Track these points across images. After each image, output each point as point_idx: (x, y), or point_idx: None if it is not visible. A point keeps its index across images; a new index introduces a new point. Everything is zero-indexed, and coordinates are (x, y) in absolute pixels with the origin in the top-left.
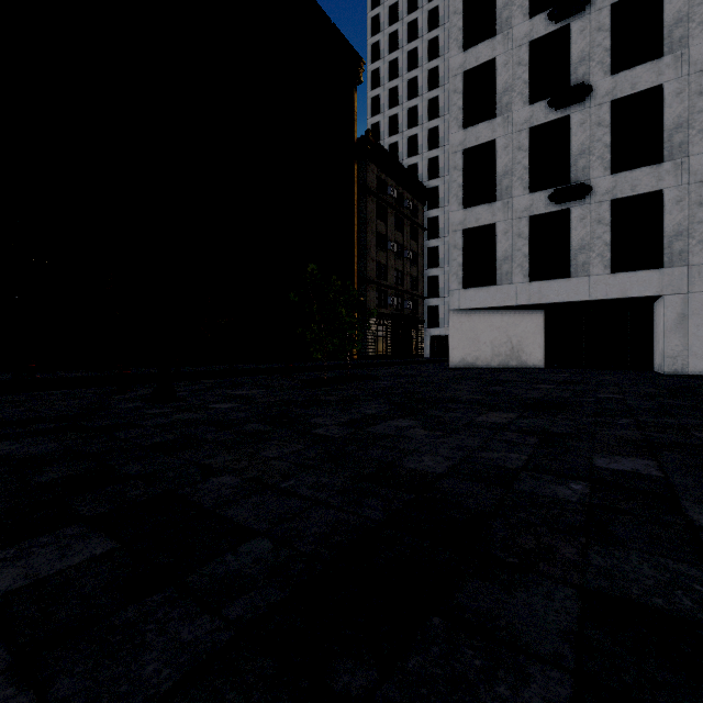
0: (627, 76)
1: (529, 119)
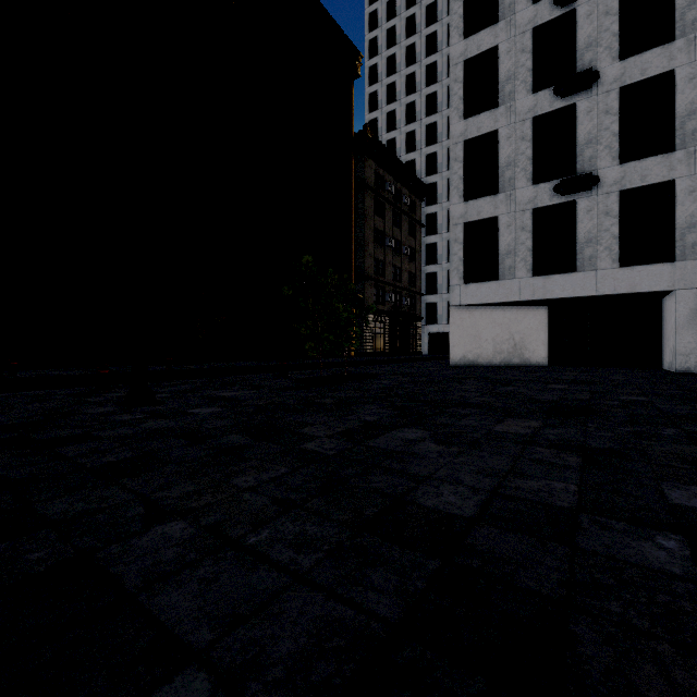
0: (637, 61)
1: (533, 108)
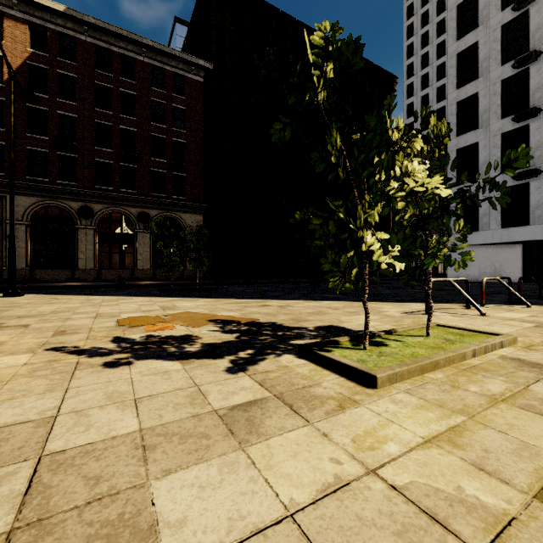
0: None
1: (501, 128)
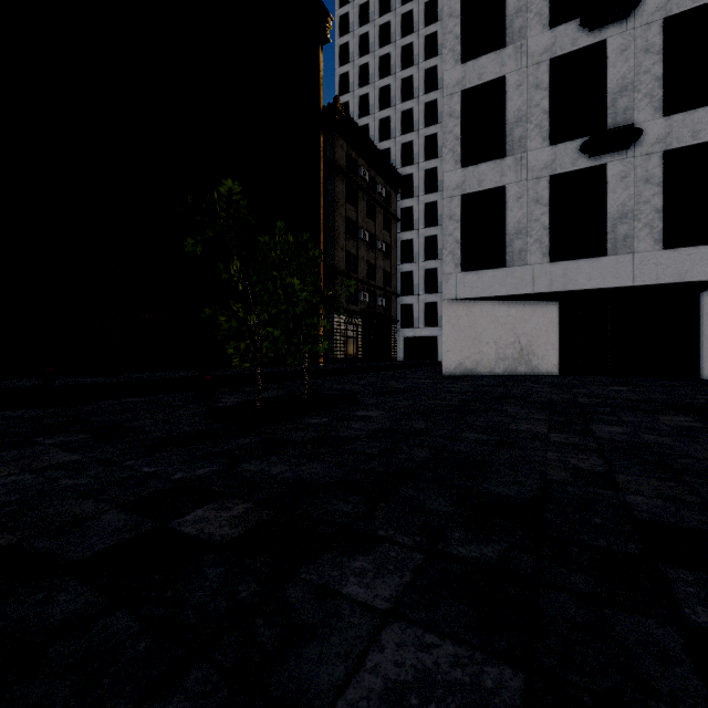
0: None
1: (551, 47)
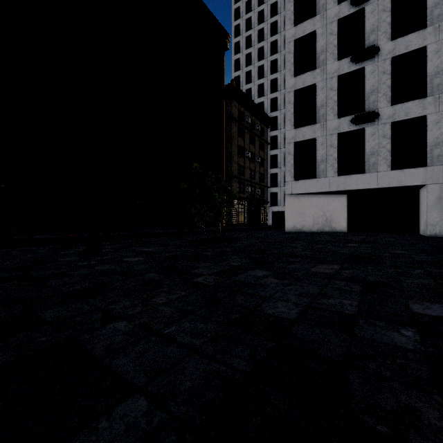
0: (403, 41)
1: (338, 70)
